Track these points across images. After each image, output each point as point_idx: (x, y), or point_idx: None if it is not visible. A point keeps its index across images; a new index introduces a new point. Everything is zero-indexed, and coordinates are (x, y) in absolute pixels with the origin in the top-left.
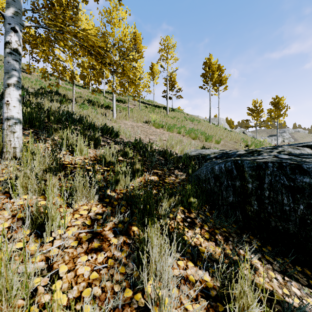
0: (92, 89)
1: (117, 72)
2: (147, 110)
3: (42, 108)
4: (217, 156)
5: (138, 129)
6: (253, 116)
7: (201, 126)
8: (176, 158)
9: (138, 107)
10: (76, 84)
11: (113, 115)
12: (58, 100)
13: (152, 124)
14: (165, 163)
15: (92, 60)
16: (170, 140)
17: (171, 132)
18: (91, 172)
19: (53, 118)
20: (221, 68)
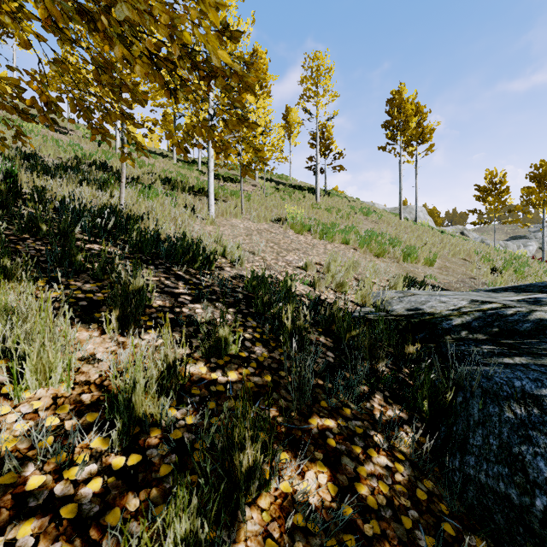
0: (179, 158)
1: (187, 87)
2: (278, 196)
3: (45, 200)
4: (471, 323)
5: (261, 239)
6: (487, 202)
7: (387, 226)
8: (368, 342)
9: (262, 191)
10: (150, 151)
11: (208, 210)
12: (98, 180)
13: (289, 225)
14: (338, 363)
15: (160, 91)
16: (334, 267)
17: (330, 241)
18: (26, 530)
19: (56, 225)
20: (422, 111)
